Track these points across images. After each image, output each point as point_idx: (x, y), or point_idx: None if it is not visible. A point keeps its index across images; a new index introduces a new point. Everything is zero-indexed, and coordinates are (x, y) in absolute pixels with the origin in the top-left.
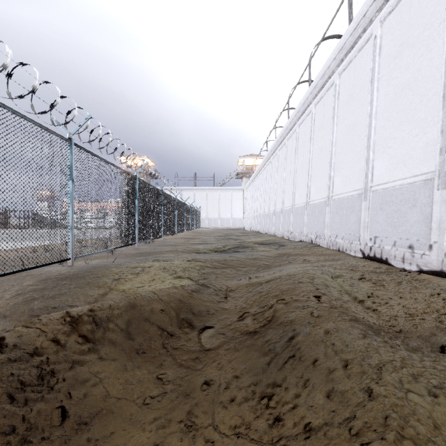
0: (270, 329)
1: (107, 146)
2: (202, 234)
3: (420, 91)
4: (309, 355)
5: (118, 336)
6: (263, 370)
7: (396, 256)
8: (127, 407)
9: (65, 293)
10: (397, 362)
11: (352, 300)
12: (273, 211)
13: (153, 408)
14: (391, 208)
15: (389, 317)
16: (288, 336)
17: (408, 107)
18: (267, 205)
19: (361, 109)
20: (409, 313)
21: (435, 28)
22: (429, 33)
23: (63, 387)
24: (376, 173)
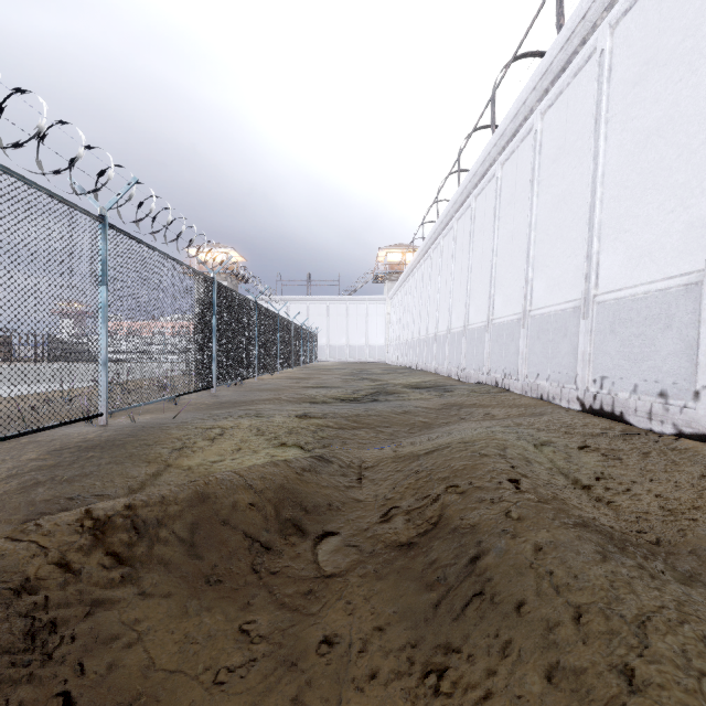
0: (435, 539)
1: (166, 230)
2: (320, 371)
3: (678, 139)
4: (509, 592)
5: (174, 552)
6: (427, 618)
7: (637, 409)
8: (184, 690)
9: (90, 473)
10: (670, 610)
11: (570, 484)
12: (434, 335)
13: (231, 692)
14: (630, 330)
15: (636, 515)
16: (468, 556)
17: (658, 165)
18: (423, 326)
19: (578, 169)
20: (668, 509)
21: (703, 34)
22: (693, 42)
23: (70, 652)
24: (604, 273)
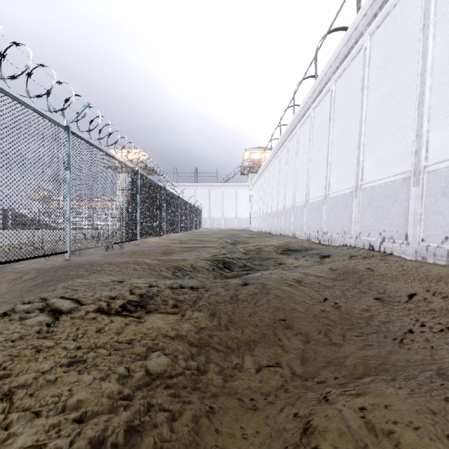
0: None
1: None
2: (201, 235)
3: None
4: None
5: None
6: None
7: None
8: None
9: None
10: None
11: None
12: (291, 206)
13: None
14: None
15: None
16: None
17: None
18: (281, 200)
19: None
20: None
21: None
22: None
23: None
24: None
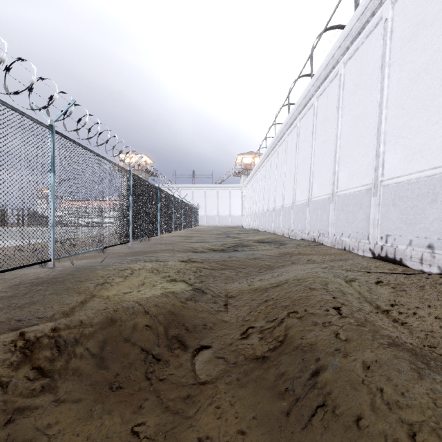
0: (283, 355)
1: (97, 138)
2: (200, 232)
3: (440, 74)
4: (347, 406)
5: (86, 364)
6: (280, 425)
7: (412, 256)
8: None
9: (37, 302)
10: None
11: (374, 310)
12: (272, 209)
13: None
14: (406, 203)
15: (425, 333)
16: (310, 371)
17: (426, 93)
18: (266, 203)
19: (369, 98)
20: None
21: None
22: None
23: None
24: (388, 166)
